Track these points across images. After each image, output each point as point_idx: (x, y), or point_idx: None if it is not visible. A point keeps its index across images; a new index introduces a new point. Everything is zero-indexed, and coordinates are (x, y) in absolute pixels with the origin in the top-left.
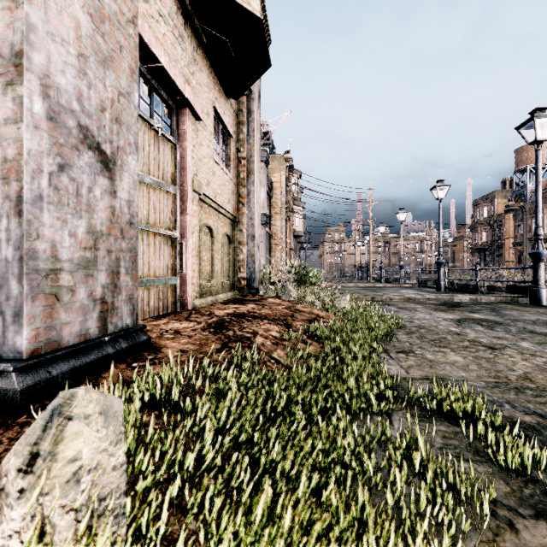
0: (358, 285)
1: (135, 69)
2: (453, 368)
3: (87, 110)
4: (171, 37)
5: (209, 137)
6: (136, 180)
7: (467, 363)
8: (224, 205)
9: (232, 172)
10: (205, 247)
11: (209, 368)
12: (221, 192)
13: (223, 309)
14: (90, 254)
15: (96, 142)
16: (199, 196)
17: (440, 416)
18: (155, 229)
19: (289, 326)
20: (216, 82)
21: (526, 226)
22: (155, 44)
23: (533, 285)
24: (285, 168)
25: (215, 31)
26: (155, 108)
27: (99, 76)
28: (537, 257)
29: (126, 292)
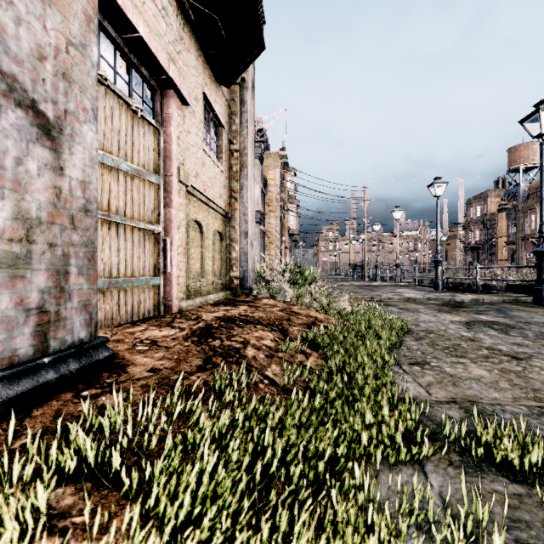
0: (354, 284)
1: (93, 17)
2: (481, 386)
3: (14, 53)
4: (152, 7)
5: (198, 124)
6: (94, 157)
7: (495, 379)
8: (215, 199)
9: (224, 164)
10: (194, 244)
11: (178, 405)
12: (212, 185)
13: (212, 312)
14: (19, 248)
15: (29, 98)
16: (187, 188)
17: (489, 465)
18: (134, 223)
19: (285, 332)
20: (206, 66)
21: (518, 224)
22: (132, 9)
23: (538, 285)
24: (279, 165)
25: (204, 6)
26: (135, 88)
27: (35, 12)
28: (542, 255)
29: (80, 298)
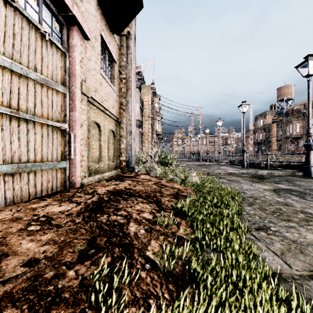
0: (195, 164)
1: None
2: None
3: None
4: None
5: (97, 56)
6: None
7: None
8: (109, 109)
9: (116, 87)
10: (94, 138)
11: None
12: (107, 99)
13: (105, 186)
14: None
15: None
16: (88, 99)
17: None
18: (43, 120)
19: (159, 203)
20: (103, 18)
21: (283, 130)
22: None
23: (306, 165)
24: (151, 93)
25: None
26: (45, 18)
27: None
28: (309, 147)
29: None
